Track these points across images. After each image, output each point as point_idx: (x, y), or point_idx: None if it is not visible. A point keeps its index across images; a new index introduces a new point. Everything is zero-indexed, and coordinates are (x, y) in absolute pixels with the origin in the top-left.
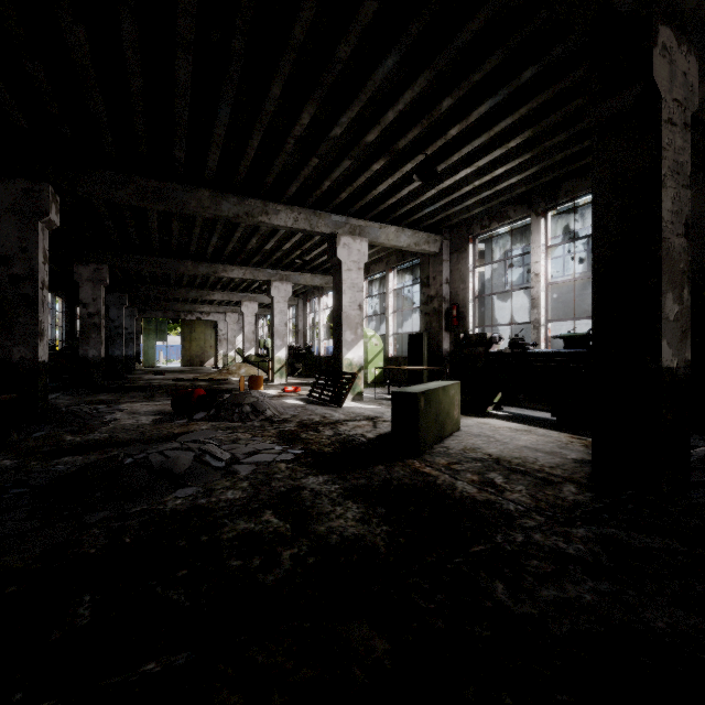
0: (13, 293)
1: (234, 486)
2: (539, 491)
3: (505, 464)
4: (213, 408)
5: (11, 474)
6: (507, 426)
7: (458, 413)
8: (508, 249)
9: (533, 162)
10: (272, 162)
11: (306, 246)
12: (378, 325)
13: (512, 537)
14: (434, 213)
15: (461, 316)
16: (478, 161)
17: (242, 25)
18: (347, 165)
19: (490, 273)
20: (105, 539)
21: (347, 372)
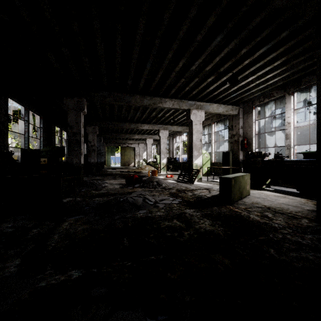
0: (73, 139)
1: (159, 211)
2: (289, 221)
3: (272, 209)
4: (141, 182)
5: (82, 202)
6: (273, 194)
7: (249, 187)
8: (273, 109)
9: (287, 70)
10: (165, 82)
11: (175, 114)
12: (205, 148)
13: (277, 235)
14: (235, 96)
15: (248, 143)
16: (258, 73)
17: (160, 34)
18: (196, 80)
19: (263, 121)
20: (122, 223)
21: (195, 169)
